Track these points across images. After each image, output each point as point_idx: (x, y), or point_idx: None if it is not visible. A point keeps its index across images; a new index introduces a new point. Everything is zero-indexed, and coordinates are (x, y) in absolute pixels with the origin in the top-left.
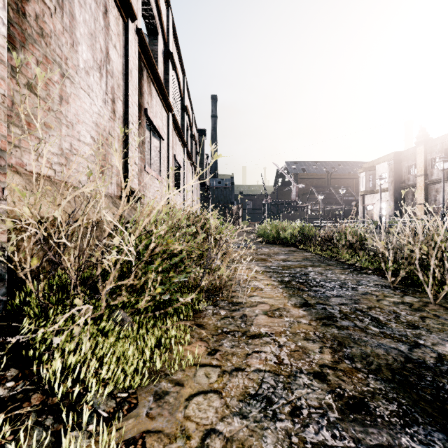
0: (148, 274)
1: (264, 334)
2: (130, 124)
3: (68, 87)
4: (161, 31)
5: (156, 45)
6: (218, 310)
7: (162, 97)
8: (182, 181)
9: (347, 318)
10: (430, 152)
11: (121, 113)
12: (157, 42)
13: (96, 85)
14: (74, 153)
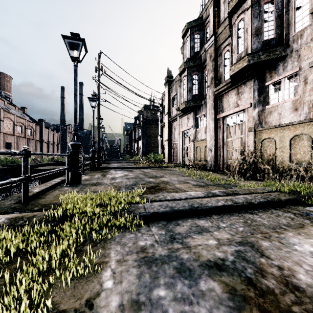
0: None
1: None
2: None
3: None
4: None
5: None
6: None
7: None
8: (13, 146)
9: None
10: None
11: None
12: None
13: None
14: None
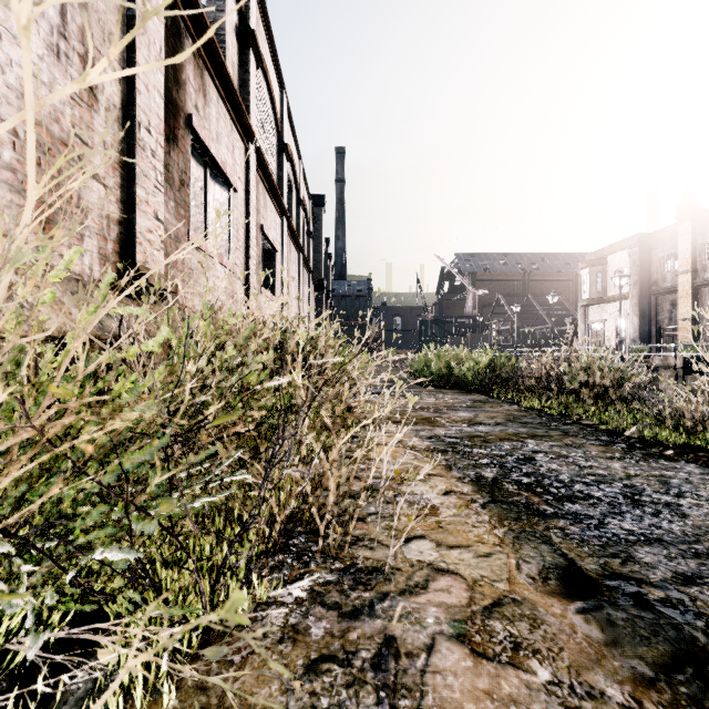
0: None
1: None
2: (141, 129)
3: None
4: None
5: (221, 10)
6: (305, 611)
7: (231, 109)
8: (279, 276)
9: None
10: (701, 232)
11: (116, 99)
12: (223, 5)
13: None
14: None
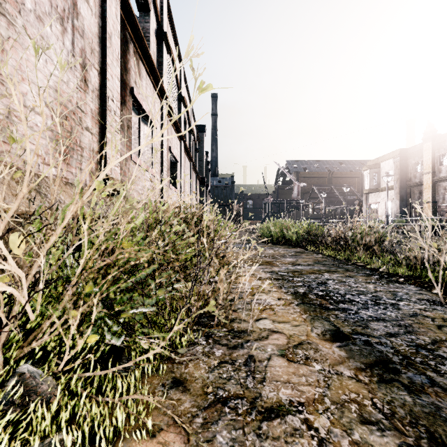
0: (69, 311)
1: (287, 407)
2: (109, 100)
3: (2, 28)
4: (153, 8)
5: (147, 22)
6: (212, 346)
7: (153, 80)
8: (179, 177)
9: (413, 366)
10: (438, 148)
11: (96, 85)
12: (148, 19)
13: (55, 40)
14: (15, 122)
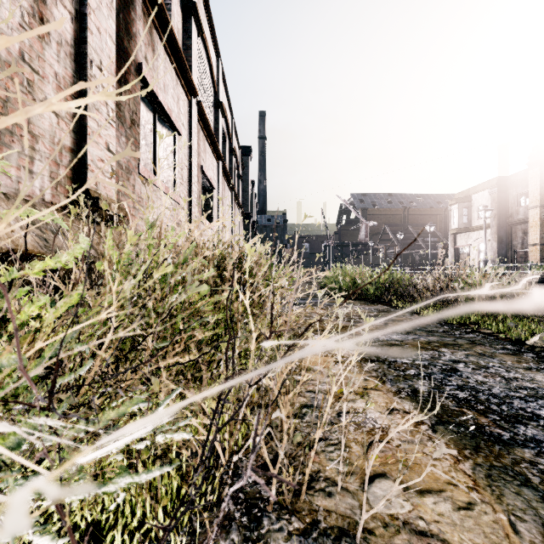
0: None
1: None
2: (92, 66)
3: None
4: None
5: None
6: None
7: (177, 65)
8: (215, 209)
9: None
10: None
11: (68, 36)
12: None
13: None
14: None
